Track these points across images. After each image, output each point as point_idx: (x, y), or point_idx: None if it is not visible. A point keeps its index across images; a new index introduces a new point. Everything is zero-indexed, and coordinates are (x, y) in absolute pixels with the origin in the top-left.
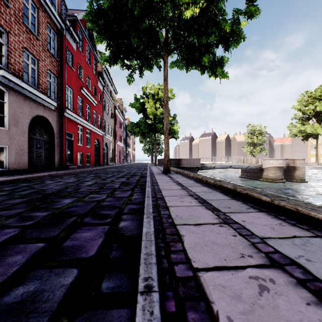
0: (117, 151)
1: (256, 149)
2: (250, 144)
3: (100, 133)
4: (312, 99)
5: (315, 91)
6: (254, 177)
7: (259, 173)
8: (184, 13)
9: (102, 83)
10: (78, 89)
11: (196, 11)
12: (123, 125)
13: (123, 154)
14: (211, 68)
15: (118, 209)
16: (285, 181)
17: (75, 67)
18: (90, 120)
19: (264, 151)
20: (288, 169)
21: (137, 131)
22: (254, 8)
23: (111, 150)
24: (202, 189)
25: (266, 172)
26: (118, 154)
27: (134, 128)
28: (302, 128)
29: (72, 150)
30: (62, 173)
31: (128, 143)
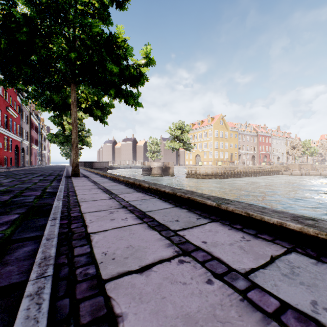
0: (32, 154)
1: (154, 155)
2: (151, 151)
3: (19, 139)
4: (176, 127)
5: (176, 123)
6: (148, 174)
7: (150, 171)
8: (82, 105)
9: (21, 97)
10: (5, 109)
11: (87, 105)
12: (38, 128)
13: (38, 156)
14: (99, 120)
15: (58, 173)
16: (163, 175)
17: (3, 93)
18: (12, 130)
19: (159, 156)
20: (166, 168)
21: (56, 141)
22: (111, 106)
23: (27, 153)
24: (83, 171)
25: (153, 170)
26: (33, 156)
27: (53, 138)
28: (170, 144)
29: (1, 155)
30: (7, 170)
31: (43, 145)
